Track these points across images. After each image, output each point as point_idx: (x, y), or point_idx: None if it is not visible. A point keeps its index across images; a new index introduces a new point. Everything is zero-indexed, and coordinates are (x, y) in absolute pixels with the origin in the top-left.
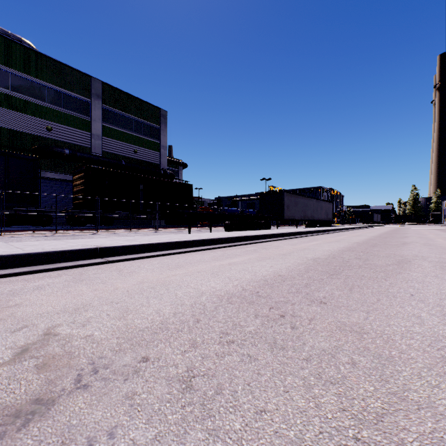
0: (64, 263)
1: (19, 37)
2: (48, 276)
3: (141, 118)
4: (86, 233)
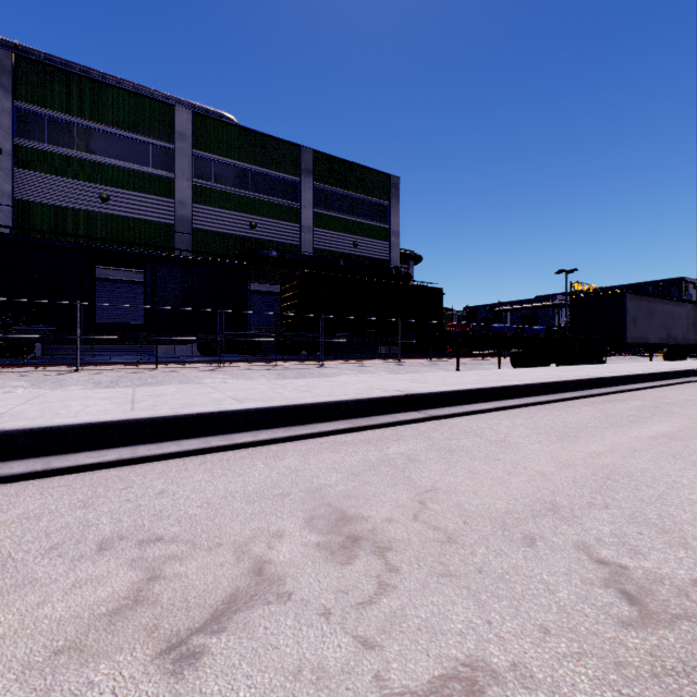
0: (380, 417)
1: (221, 113)
2: (385, 437)
3: (363, 194)
4: (309, 365)
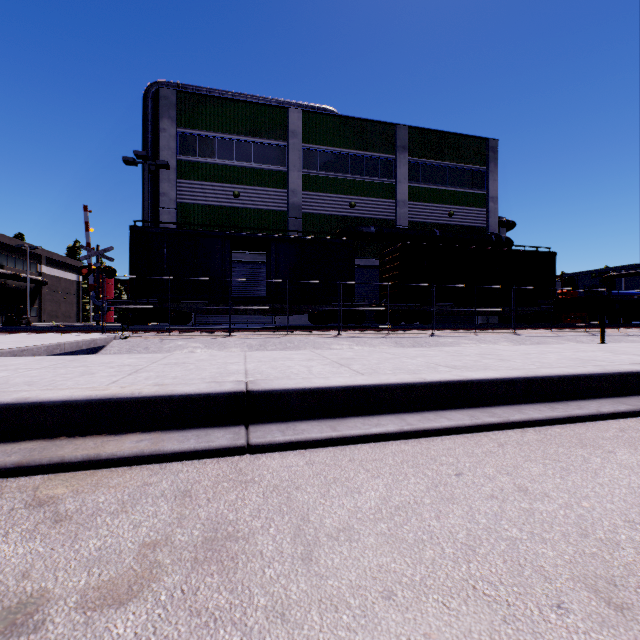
0: None
1: (324, 107)
2: None
3: (458, 163)
4: (419, 334)
